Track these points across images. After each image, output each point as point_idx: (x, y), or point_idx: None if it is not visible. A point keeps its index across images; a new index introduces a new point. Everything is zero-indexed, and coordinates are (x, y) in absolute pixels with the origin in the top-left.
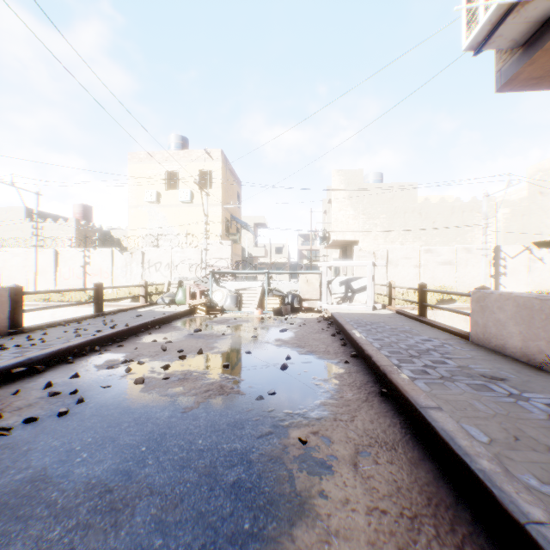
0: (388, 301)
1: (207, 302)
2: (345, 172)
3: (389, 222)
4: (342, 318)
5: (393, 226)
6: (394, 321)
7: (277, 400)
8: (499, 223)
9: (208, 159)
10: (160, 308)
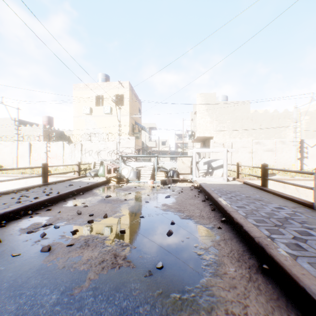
0: (237, 175)
1: (117, 176)
2: (205, 94)
3: (232, 125)
4: (208, 187)
5: (234, 127)
6: (246, 190)
7: (164, 277)
8: (302, 125)
9: (121, 87)
10: (87, 180)
